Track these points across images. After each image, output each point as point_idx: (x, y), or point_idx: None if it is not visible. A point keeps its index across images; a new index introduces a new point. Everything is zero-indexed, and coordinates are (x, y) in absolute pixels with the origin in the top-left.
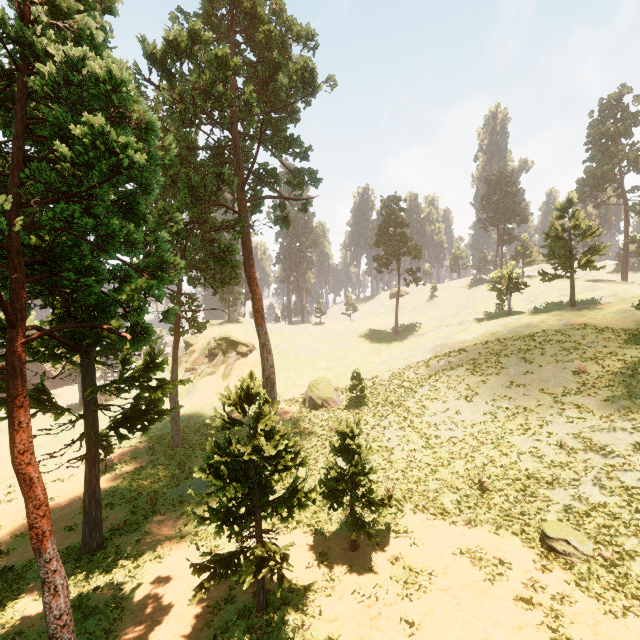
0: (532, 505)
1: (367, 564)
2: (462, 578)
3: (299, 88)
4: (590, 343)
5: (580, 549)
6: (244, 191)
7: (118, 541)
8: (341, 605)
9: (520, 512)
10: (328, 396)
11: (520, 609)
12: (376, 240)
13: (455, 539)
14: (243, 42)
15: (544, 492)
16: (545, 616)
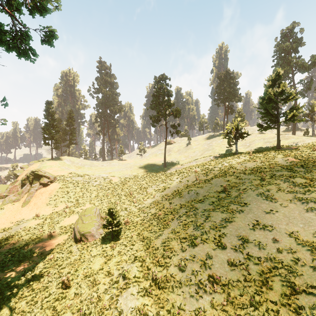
0: None
1: None
2: None
3: None
4: None
5: None
6: None
7: None
8: None
9: None
10: (86, 230)
11: None
12: (151, 105)
13: None
14: None
15: None
16: None
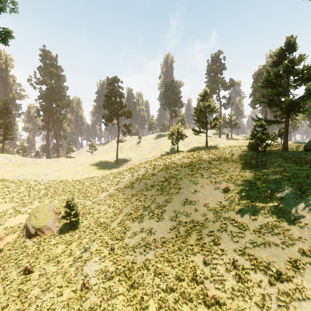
0: None
1: None
2: None
3: None
4: (225, 169)
5: None
6: None
7: None
8: None
9: None
10: (42, 224)
11: None
12: (104, 104)
13: None
14: None
15: None
16: None
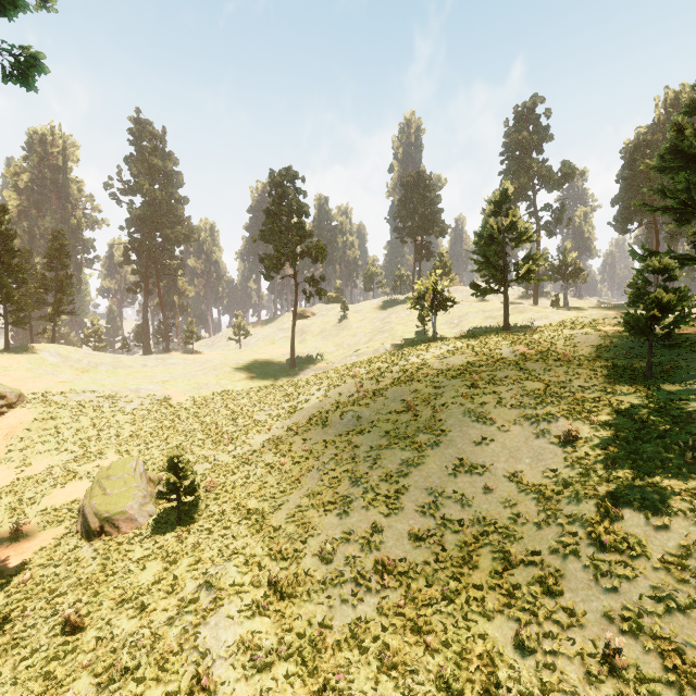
0: None
1: None
2: None
3: None
4: (562, 383)
5: None
6: None
7: None
8: None
9: None
10: (116, 509)
11: None
12: (263, 231)
13: None
14: None
15: None
16: None
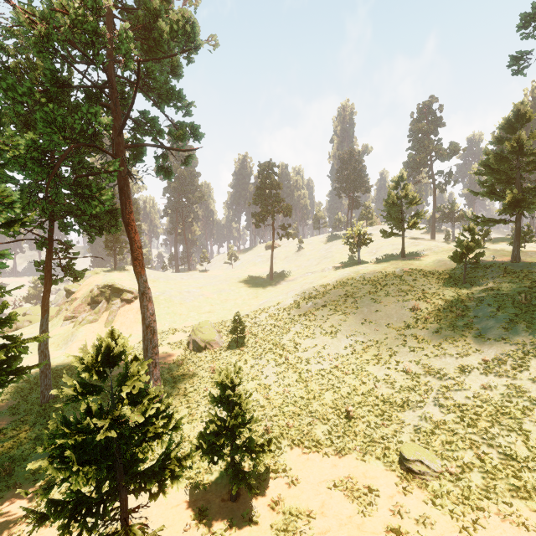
0: (389, 428)
1: (248, 514)
2: (338, 515)
3: (181, 39)
4: (420, 286)
5: (432, 467)
6: (122, 135)
7: None
8: None
9: (381, 436)
10: (211, 338)
11: None
12: (254, 199)
13: (329, 471)
14: None
15: (398, 415)
16: None
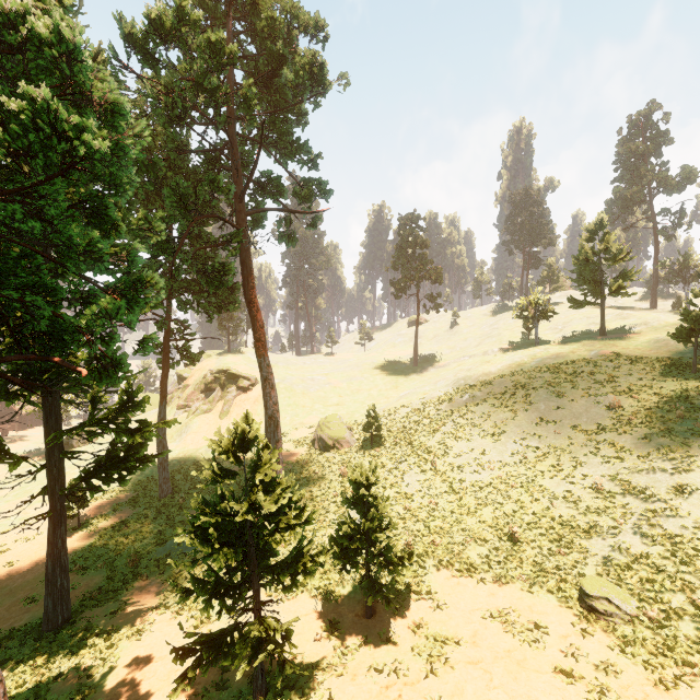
0: (568, 557)
1: (385, 634)
2: (494, 647)
3: (307, 85)
4: (624, 375)
5: (623, 608)
6: (243, 202)
7: (89, 614)
8: (355, 687)
9: (555, 566)
10: (340, 436)
11: (560, 684)
12: (393, 262)
13: (484, 600)
14: (242, 31)
15: (580, 542)
16: (589, 691)
